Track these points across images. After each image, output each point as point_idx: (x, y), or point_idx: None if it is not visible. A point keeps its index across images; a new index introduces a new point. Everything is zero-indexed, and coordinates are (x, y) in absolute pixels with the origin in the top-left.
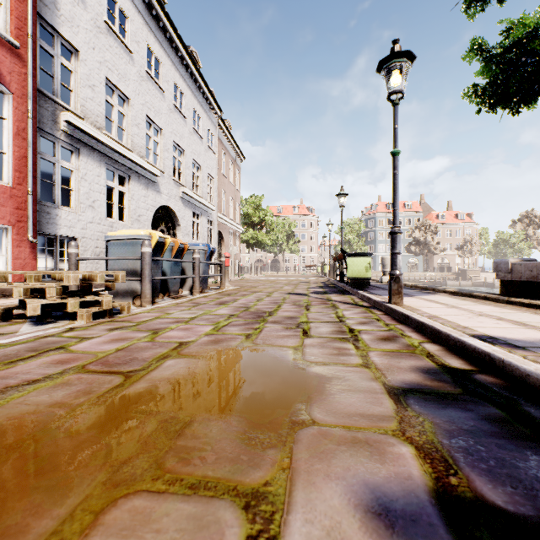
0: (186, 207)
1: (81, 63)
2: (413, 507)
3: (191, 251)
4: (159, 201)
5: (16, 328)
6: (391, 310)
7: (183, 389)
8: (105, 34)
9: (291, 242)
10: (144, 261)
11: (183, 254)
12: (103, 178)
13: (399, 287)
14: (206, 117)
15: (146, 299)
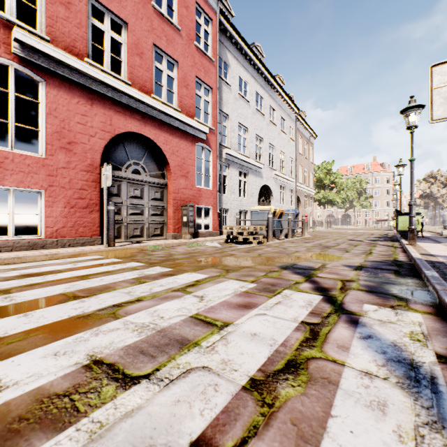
0: (276, 183)
1: (229, 121)
2: (351, 266)
3: (285, 214)
4: (262, 182)
5: (235, 245)
6: (405, 247)
7: (304, 256)
8: (238, 100)
9: (362, 198)
10: (269, 221)
11: (282, 216)
12: (237, 176)
13: (413, 235)
14: (288, 119)
15: (270, 238)
